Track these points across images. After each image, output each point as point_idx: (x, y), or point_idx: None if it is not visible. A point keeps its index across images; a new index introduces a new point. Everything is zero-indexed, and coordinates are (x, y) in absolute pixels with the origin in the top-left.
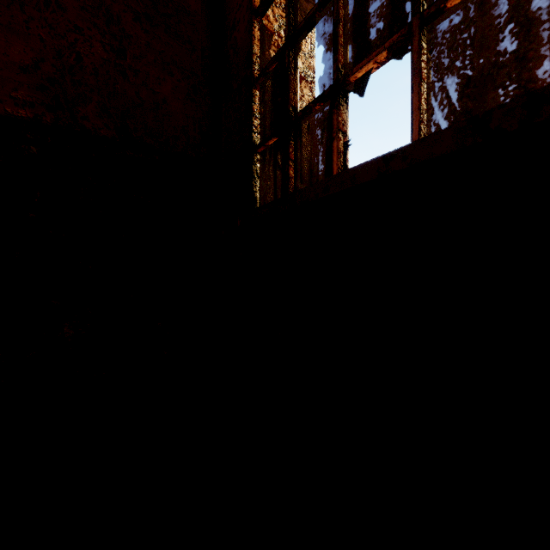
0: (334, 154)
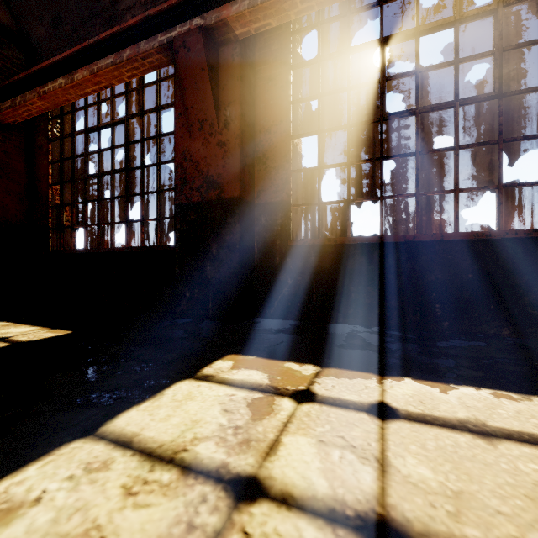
0: (72, 242)
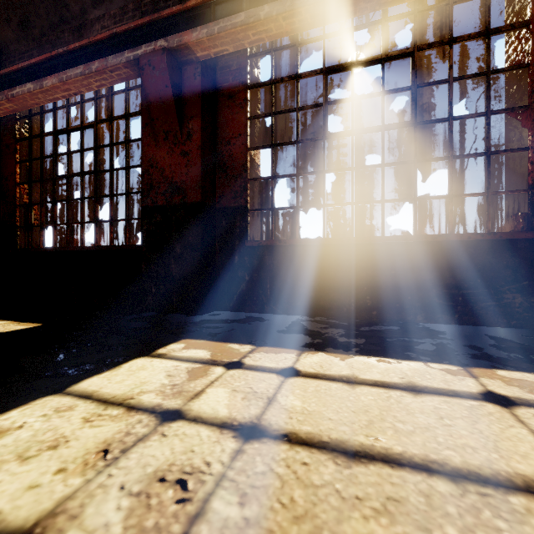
0: (41, 241)
